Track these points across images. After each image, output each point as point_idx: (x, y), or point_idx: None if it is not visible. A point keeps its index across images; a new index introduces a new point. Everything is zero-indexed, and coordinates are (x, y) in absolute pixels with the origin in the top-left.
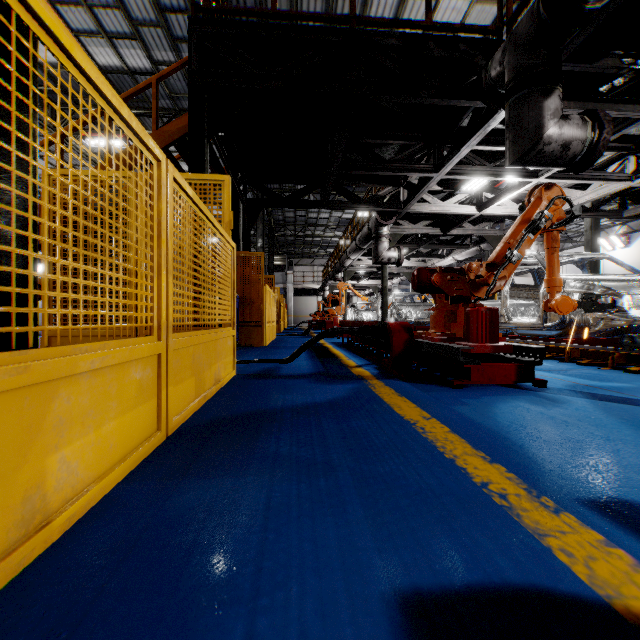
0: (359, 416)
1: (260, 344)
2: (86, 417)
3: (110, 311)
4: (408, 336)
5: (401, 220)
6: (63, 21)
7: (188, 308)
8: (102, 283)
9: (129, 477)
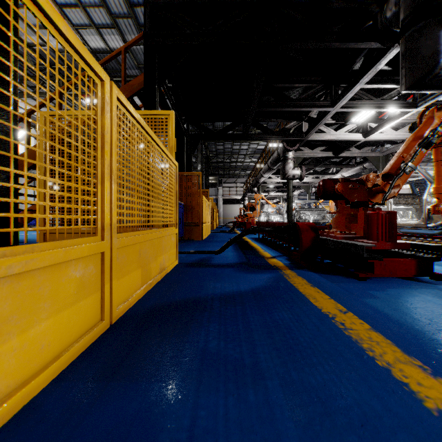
0: (280, 307)
1: (198, 238)
2: (5, 324)
3: (88, 215)
4: (314, 234)
5: (302, 147)
6: (67, 19)
7: (134, 212)
8: (83, 194)
9: (62, 375)
